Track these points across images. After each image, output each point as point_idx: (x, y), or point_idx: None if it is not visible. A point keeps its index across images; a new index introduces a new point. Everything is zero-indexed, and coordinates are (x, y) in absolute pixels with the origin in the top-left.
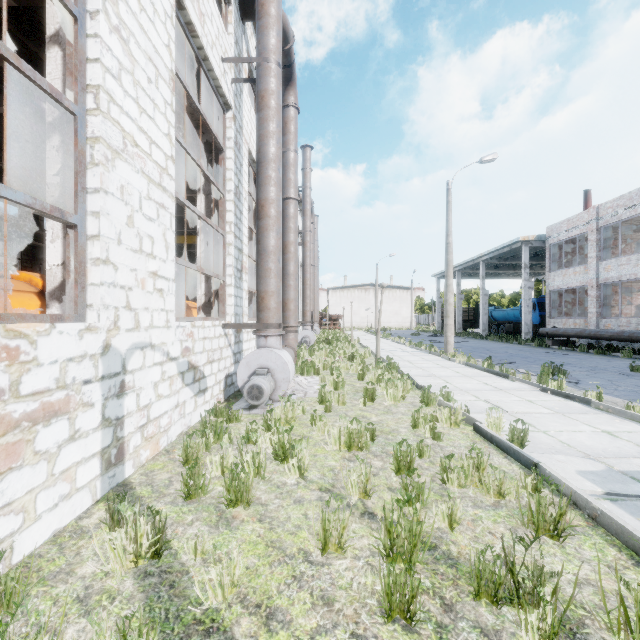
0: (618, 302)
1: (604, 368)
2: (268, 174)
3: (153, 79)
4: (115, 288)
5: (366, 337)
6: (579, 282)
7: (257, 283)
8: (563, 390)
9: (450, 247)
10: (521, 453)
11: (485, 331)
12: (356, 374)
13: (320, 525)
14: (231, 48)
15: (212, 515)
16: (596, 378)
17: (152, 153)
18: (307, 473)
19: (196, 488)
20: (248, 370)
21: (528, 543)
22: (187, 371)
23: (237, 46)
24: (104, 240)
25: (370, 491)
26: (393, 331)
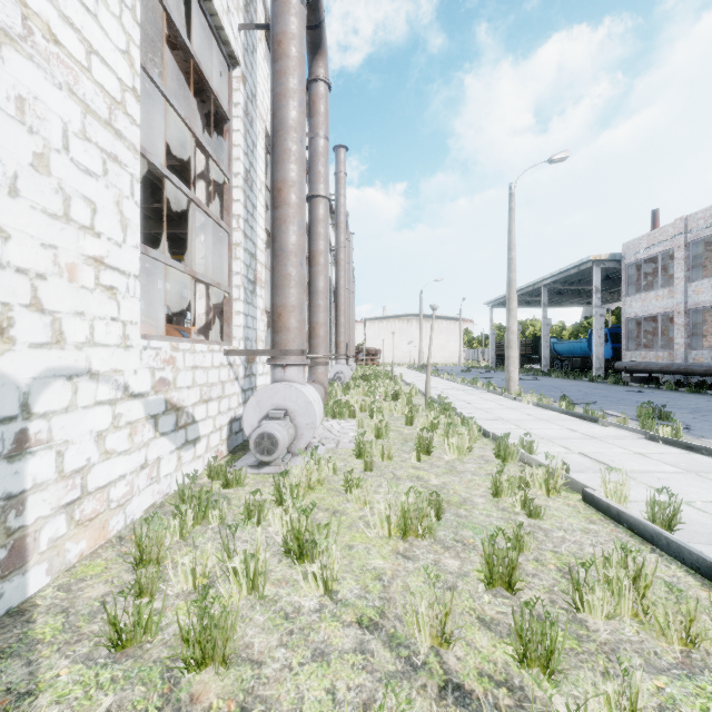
0: (706, 332)
1: (709, 409)
2: (287, 147)
3: None
4: (2, 270)
5: (409, 374)
6: (662, 308)
7: (272, 295)
8: (679, 438)
9: (513, 264)
10: (684, 547)
11: (547, 367)
12: (402, 417)
13: None
14: None
15: (152, 693)
16: (708, 422)
17: (92, 68)
18: (337, 584)
19: (135, 627)
20: (259, 412)
21: None
22: (164, 414)
23: None
24: None
25: (452, 635)
26: (439, 367)
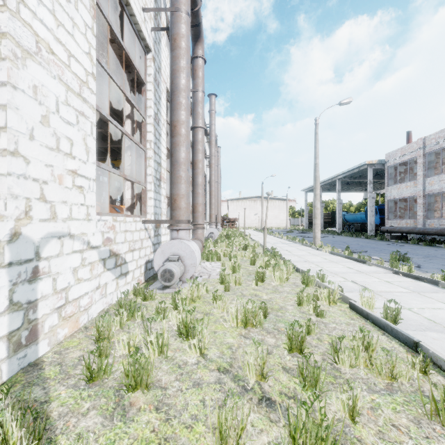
0: (437, 208)
1: (435, 256)
2: (179, 101)
3: (72, 0)
4: (26, 180)
5: (255, 233)
6: (410, 193)
7: (171, 188)
8: (412, 273)
9: (317, 167)
10: (399, 331)
11: (340, 229)
12: (249, 260)
13: (217, 422)
14: (151, 3)
15: (110, 402)
16: (432, 263)
17: (71, 65)
18: (207, 351)
19: (99, 370)
20: (163, 257)
21: (438, 441)
22: (109, 258)
23: (156, 4)
24: (12, 132)
25: (267, 374)
26: (274, 229)
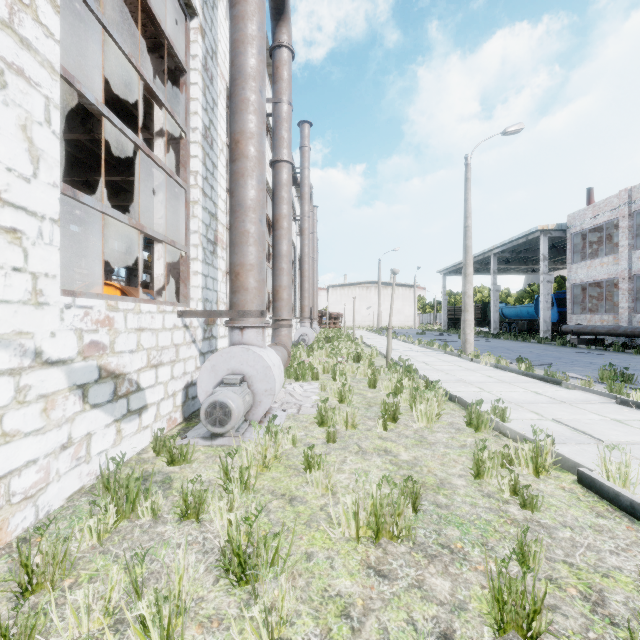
0: None
1: None
2: (245, 96)
3: None
4: None
5: (369, 336)
6: (607, 274)
7: (230, 253)
8: None
9: (469, 231)
10: None
11: (496, 329)
12: (365, 379)
13: None
14: None
15: None
16: None
17: None
18: (289, 626)
19: None
20: (214, 377)
21: None
22: (96, 382)
23: None
24: None
25: None
26: (396, 330)
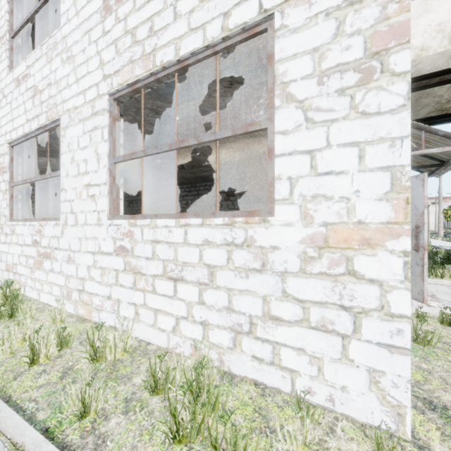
0: None
1: None
2: None
3: None
4: None
5: None
6: None
7: None
8: None
9: (440, 195)
10: None
11: None
12: None
13: None
14: None
15: None
16: None
17: None
18: None
19: None
20: None
21: None
22: None
23: None
24: None
25: None
26: None
